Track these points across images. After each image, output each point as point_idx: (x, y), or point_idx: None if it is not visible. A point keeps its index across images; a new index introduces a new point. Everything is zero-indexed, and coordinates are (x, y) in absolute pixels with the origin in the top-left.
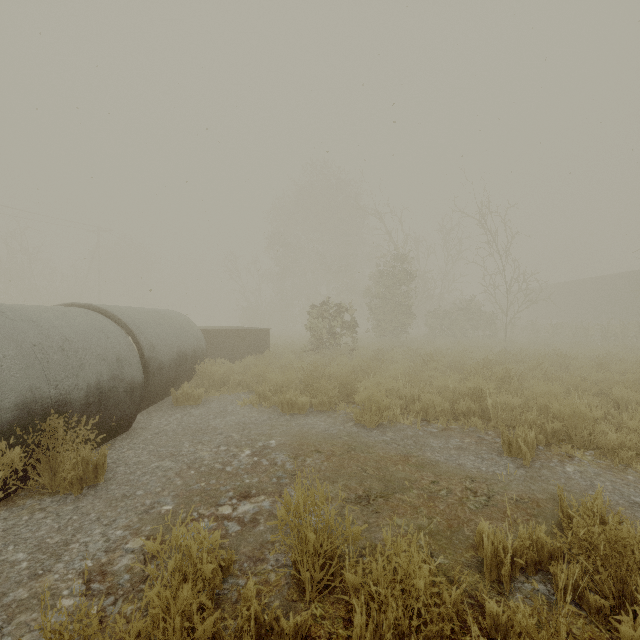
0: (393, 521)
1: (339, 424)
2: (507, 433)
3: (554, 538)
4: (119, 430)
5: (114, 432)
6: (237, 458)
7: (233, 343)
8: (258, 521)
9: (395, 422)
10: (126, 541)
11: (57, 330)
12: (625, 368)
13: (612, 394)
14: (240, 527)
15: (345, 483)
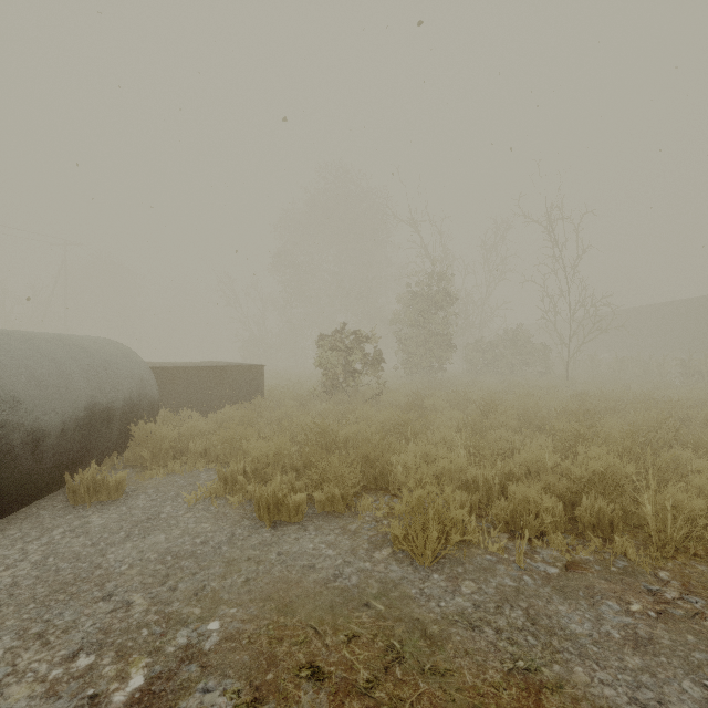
0: None
1: (363, 554)
2: None
3: None
4: None
5: None
6: None
7: (210, 386)
8: None
9: (468, 544)
10: None
11: None
12: None
13: None
14: None
15: None
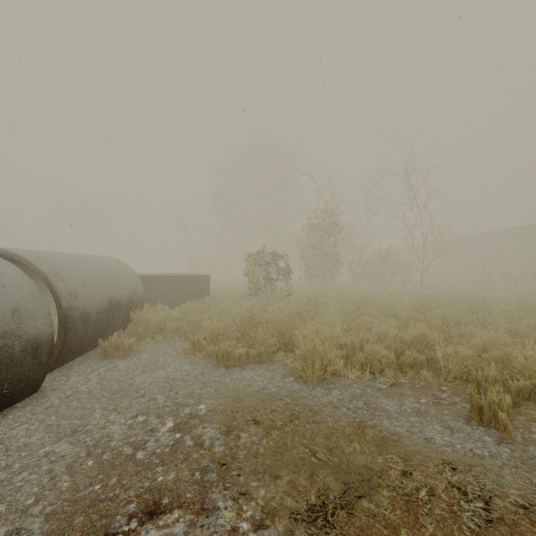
0: None
1: (278, 379)
2: (477, 397)
3: None
4: (19, 395)
5: (10, 399)
6: (154, 435)
7: (174, 289)
8: None
9: (338, 375)
10: None
11: None
12: None
13: None
14: None
15: (291, 479)
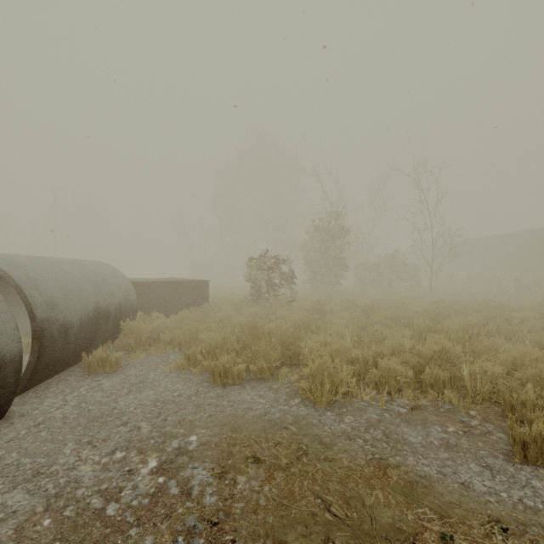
0: None
1: (282, 401)
2: (519, 429)
3: None
4: None
5: None
6: (132, 480)
7: (170, 295)
8: None
9: (350, 396)
10: None
11: None
12: None
13: None
14: None
15: None
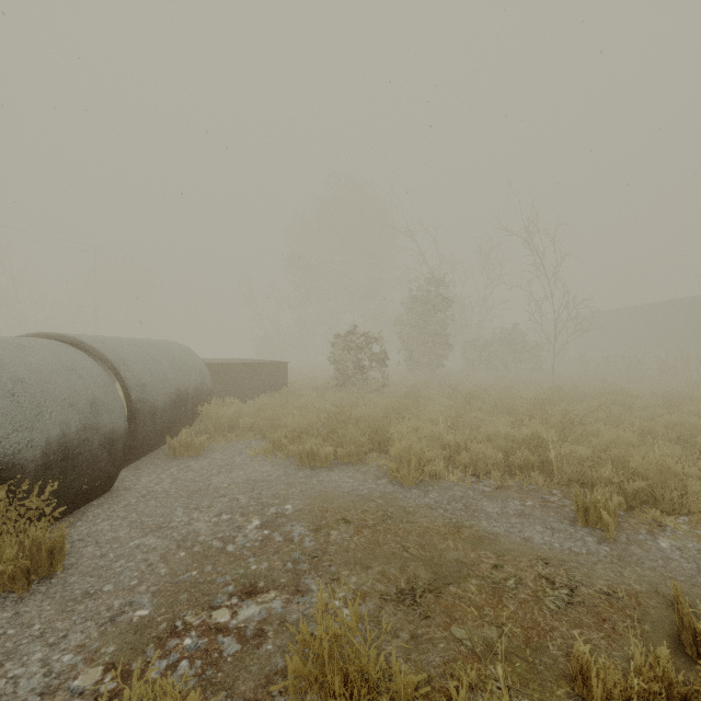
0: (450, 632)
1: (370, 481)
2: (582, 497)
3: (673, 659)
4: (95, 493)
5: (87, 496)
6: (242, 532)
7: (245, 379)
8: (265, 635)
9: (438, 478)
10: (75, 674)
11: (6, 369)
12: (699, 408)
13: (694, 442)
14: (240, 646)
15: (382, 569)
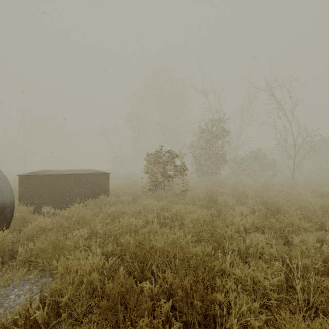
0: None
1: None
2: None
3: None
4: None
5: None
6: None
7: (70, 187)
8: None
9: None
10: None
11: None
12: None
13: None
14: None
15: None
